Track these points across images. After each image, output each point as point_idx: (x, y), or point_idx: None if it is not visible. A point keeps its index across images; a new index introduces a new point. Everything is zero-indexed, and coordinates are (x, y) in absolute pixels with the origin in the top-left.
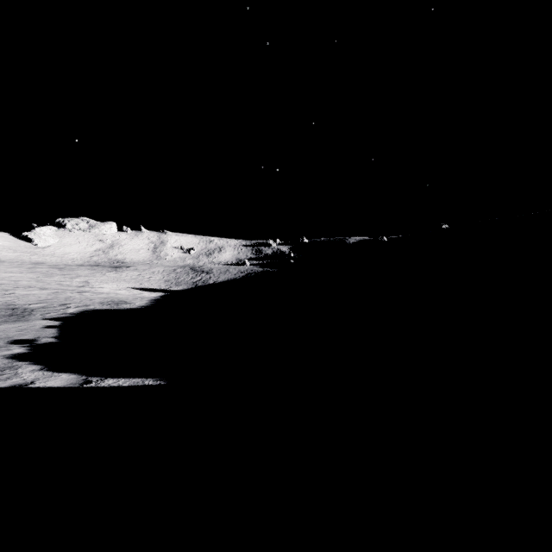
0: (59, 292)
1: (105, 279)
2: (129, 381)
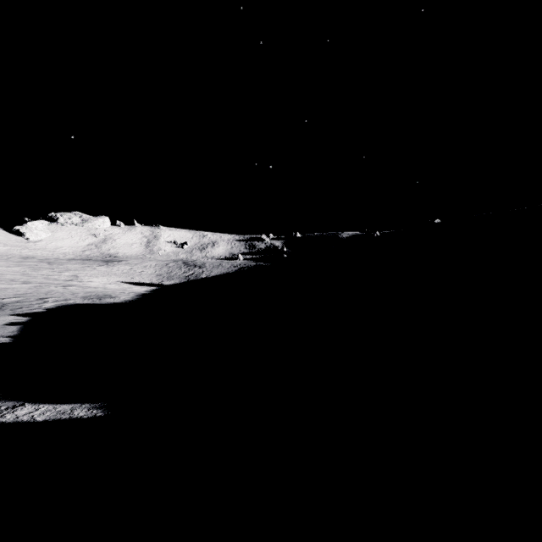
0: (41, 286)
1: (95, 273)
2: (52, 410)
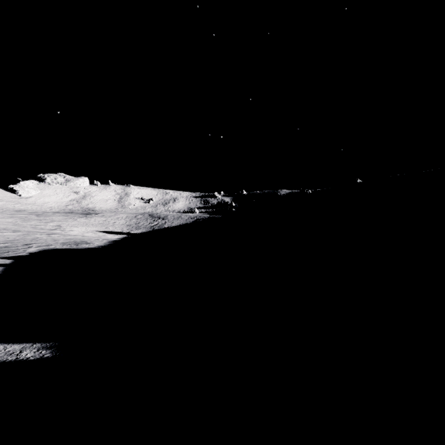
0: (29, 234)
1: (76, 224)
2: (1, 351)
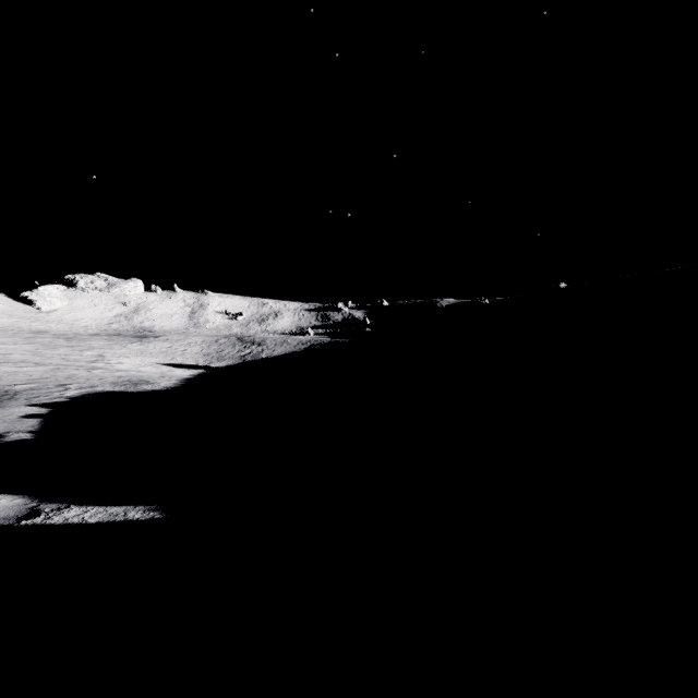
0: (60, 369)
1: (126, 353)
2: (103, 512)
